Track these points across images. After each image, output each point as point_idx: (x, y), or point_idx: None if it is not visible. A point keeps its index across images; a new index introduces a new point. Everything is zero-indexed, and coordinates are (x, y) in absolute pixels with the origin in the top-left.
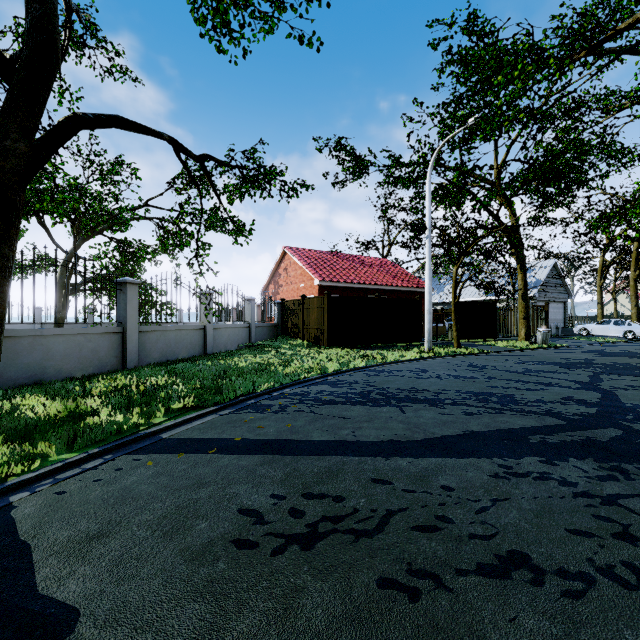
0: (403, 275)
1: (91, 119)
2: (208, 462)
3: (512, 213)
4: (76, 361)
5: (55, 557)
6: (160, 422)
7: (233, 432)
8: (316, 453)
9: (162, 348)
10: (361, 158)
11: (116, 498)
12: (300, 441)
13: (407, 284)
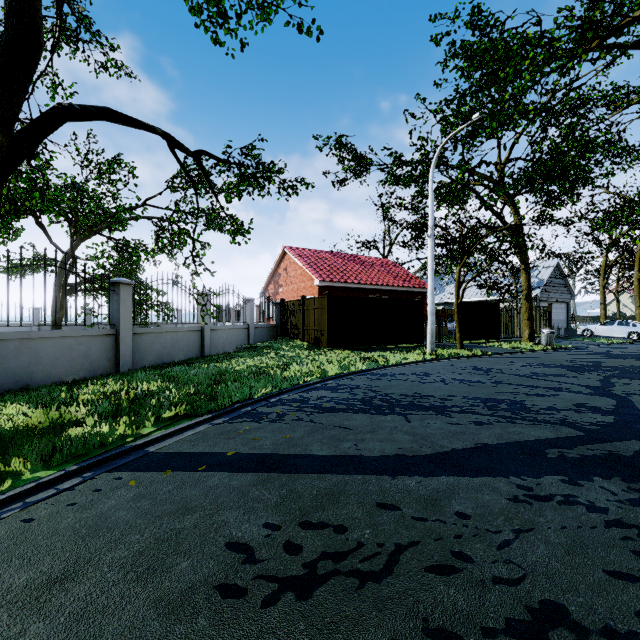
0: (404, 275)
1: (78, 110)
2: (196, 482)
3: (515, 212)
4: (66, 365)
5: (6, 609)
6: (149, 433)
7: (226, 445)
8: (315, 470)
9: (157, 350)
10: (362, 156)
11: (89, 528)
12: (298, 456)
13: (408, 284)
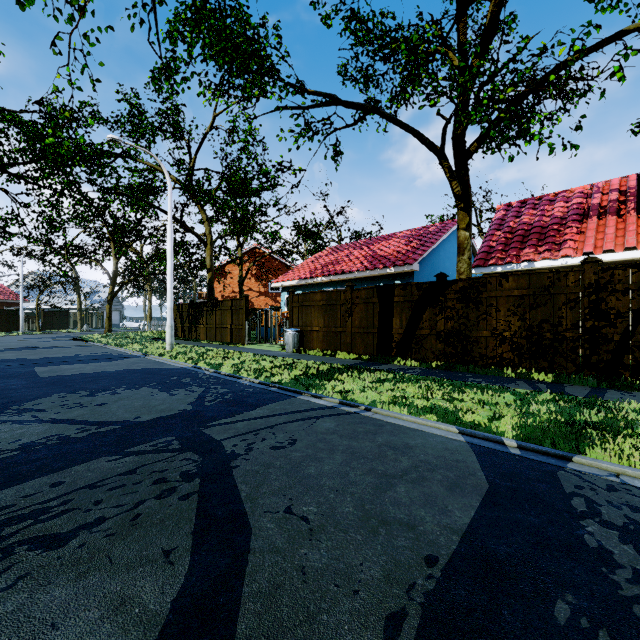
0: (5, 291)
1: None
2: None
3: (75, 270)
4: None
5: None
6: None
7: None
8: None
9: None
10: None
11: None
12: None
13: (9, 298)
